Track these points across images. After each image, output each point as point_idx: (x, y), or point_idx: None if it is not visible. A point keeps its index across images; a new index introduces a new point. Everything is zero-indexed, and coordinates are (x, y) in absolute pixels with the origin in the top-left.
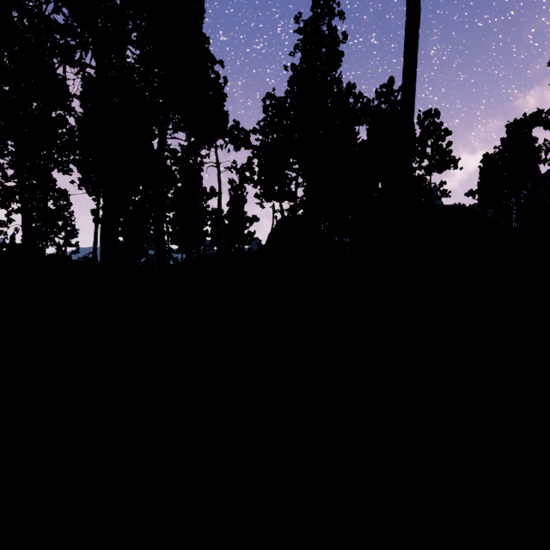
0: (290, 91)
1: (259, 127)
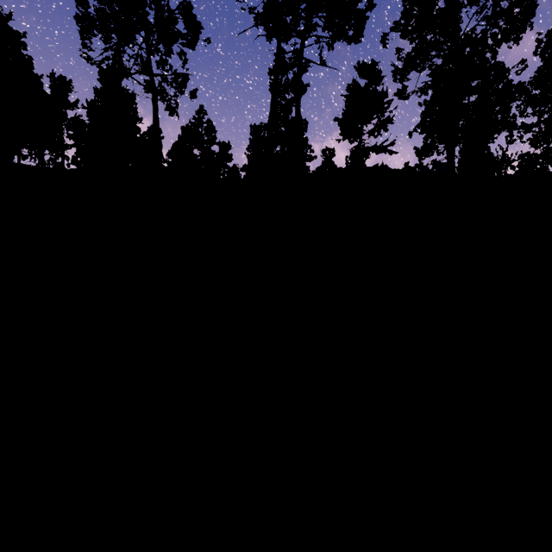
0: None
1: None
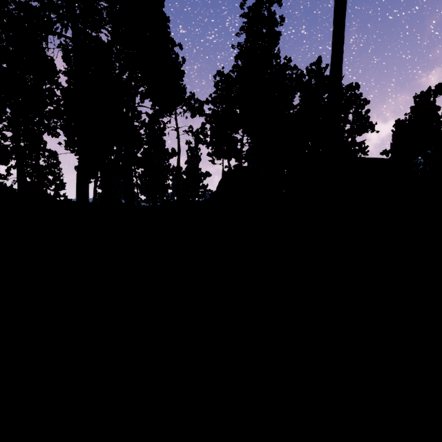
0: (237, 65)
1: (211, 98)
